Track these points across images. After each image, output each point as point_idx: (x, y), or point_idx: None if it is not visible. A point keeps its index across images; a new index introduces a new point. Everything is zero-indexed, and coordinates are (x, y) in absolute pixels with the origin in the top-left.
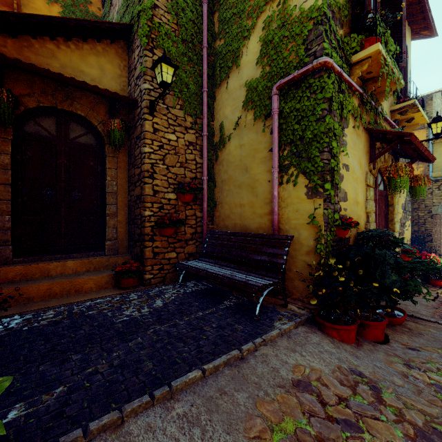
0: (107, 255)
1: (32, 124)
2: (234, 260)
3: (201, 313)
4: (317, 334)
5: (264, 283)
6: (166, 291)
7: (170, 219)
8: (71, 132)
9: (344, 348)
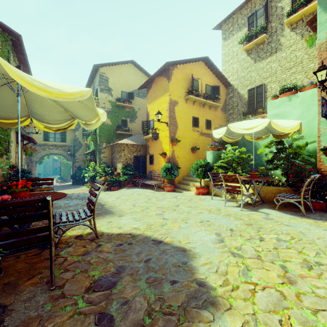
0: None
1: None
2: None
3: None
4: None
5: None
6: None
7: None
8: None
9: None
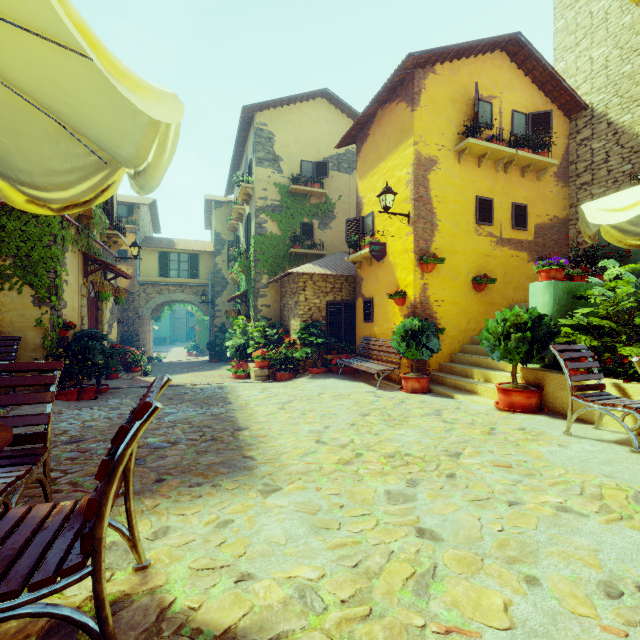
0: None
1: None
2: None
3: None
4: None
5: None
6: None
7: None
8: None
9: (71, 402)
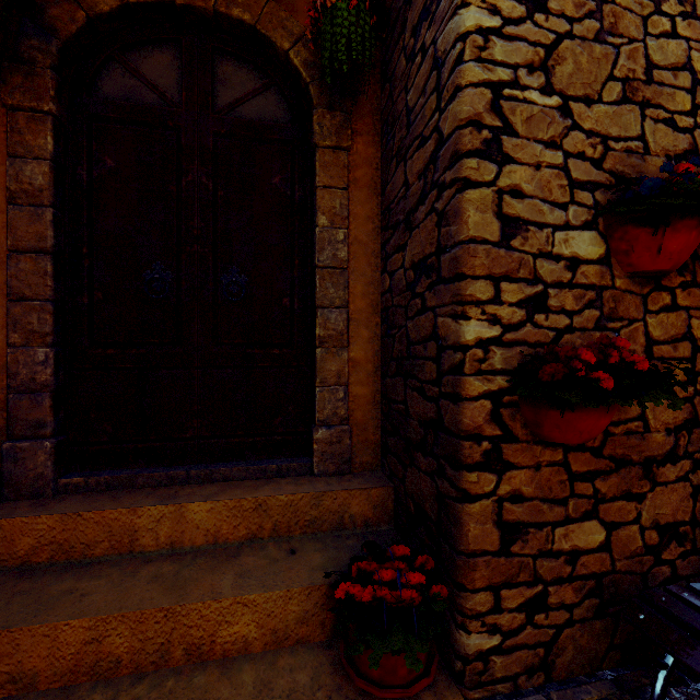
0: (317, 474)
1: (119, 74)
2: None
3: None
4: None
5: None
6: None
7: (599, 359)
8: (220, 90)
9: None
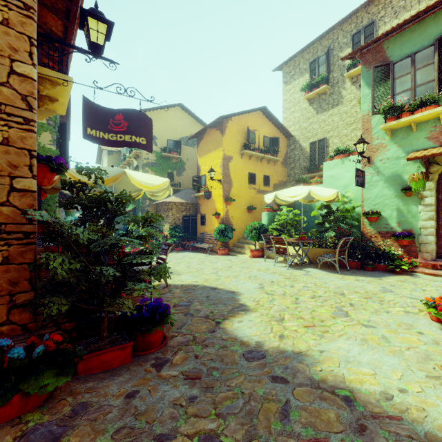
0: None
1: None
2: None
3: None
4: None
5: None
6: None
7: None
8: None
9: None
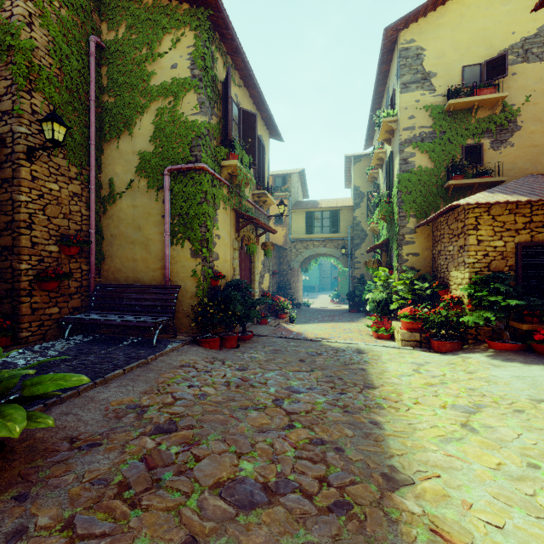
0: None
1: None
2: (130, 308)
3: (105, 351)
4: (196, 347)
5: (160, 320)
6: (52, 345)
7: (55, 272)
8: None
9: (211, 351)
